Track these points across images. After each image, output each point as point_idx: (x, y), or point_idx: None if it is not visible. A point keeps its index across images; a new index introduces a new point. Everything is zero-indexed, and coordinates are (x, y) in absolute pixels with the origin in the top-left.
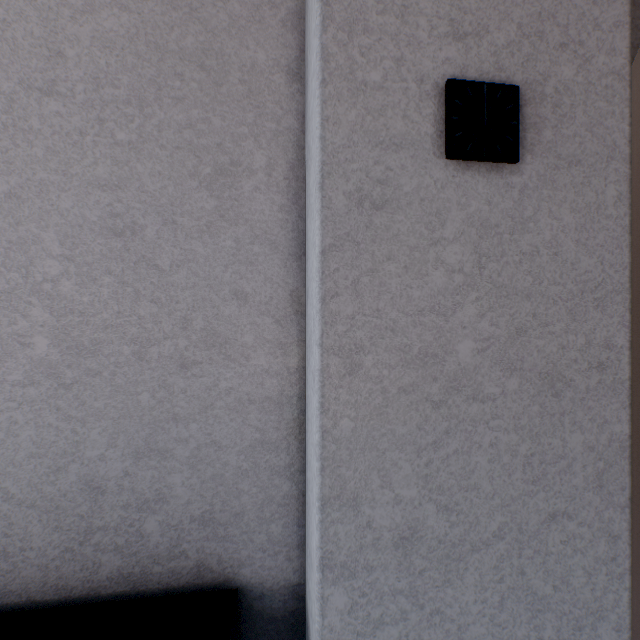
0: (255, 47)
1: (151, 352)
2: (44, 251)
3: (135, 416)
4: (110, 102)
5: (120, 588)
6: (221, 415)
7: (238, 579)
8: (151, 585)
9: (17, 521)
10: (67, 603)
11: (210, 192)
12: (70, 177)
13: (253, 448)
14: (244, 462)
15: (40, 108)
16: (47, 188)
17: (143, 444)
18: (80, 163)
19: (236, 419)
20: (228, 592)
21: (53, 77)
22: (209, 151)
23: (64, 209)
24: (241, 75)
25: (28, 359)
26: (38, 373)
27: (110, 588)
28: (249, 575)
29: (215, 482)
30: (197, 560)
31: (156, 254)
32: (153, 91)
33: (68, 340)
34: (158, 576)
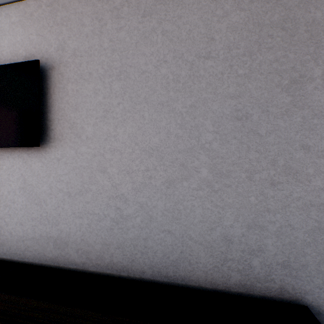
0: (314, 10)
1: (255, 176)
2: (205, 129)
3: (247, 207)
4: (235, 56)
5: (239, 290)
6: (293, 211)
7: (303, 300)
8: (255, 292)
9: (194, 249)
10: (215, 291)
11: (287, 93)
12: (216, 95)
13: (313, 231)
14: (307, 238)
15: (203, 65)
16: (206, 101)
17: (251, 222)
18: (221, 87)
19: (302, 214)
20: (302, 306)
21: (209, 50)
22: (286, 72)
23: (214, 110)
24: (305, 28)
25: (198, 178)
26: (202, 184)
27: (235, 289)
28: (310, 300)
29: (290, 246)
30: (280, 285)
31: (257, 128)
32: (256, 47)
33: (215, 170)
34: (258, 288)
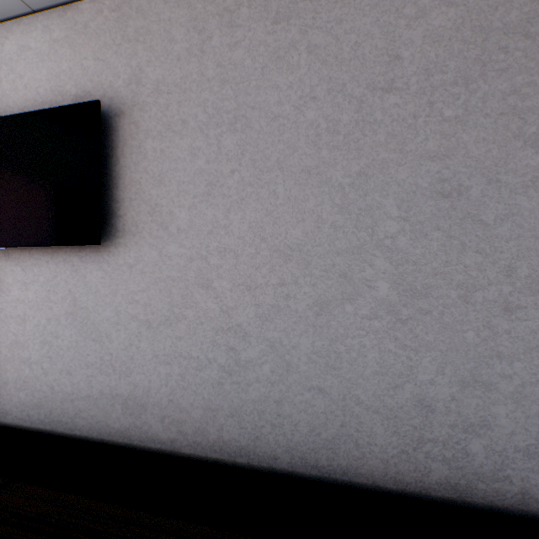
0: None
1: (475, 296)
2: (384, 214)
3: (460, 350)
4: (438, 87)
5: (446, 494)
6: None
7: None
8: (475, 498)
9: (364, 421)
10: (402, 494)
11: (534, 149)
12: (404, 154)
13: None
14: None
15: (381, 103)
16: (387, 165)
17: (467, 375)
18: (412, 141)
19: None
20: None
21: (391, 77)
22: (533, 111)
23: (400, 180)
24: None
25: (372, 298)
26: (380, 309)
27: (438, 491)
28: None
29: None
30: (520, 487)
31: (479, 210)
32: (477, 69)
33: (403, 284)
34: (481, 492)
